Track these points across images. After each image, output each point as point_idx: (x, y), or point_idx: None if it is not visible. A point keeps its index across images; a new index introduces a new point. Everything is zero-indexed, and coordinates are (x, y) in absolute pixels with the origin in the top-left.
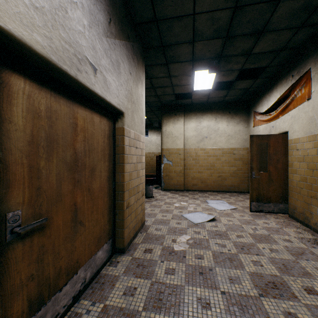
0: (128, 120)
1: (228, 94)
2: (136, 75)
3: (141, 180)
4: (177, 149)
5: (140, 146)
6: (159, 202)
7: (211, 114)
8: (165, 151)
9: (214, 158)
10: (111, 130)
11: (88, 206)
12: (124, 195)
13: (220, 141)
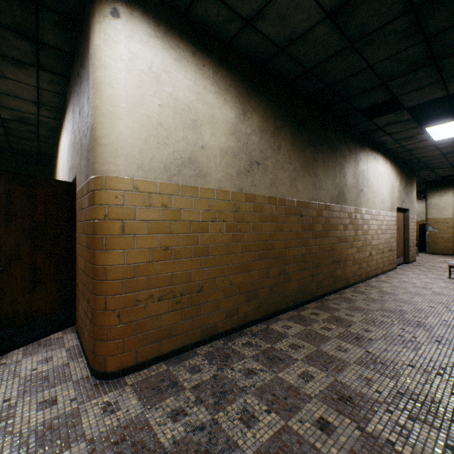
0: (409, 211)
1: None
2: (412, 188)
3: (414, 237)
4: (443, 218)
5: (413, 221)
6: (424, 257)
7: None
8: (430, 221)
9: None
10: (403, 216)
11: (399, 241)
12: (408, 241)
13: None
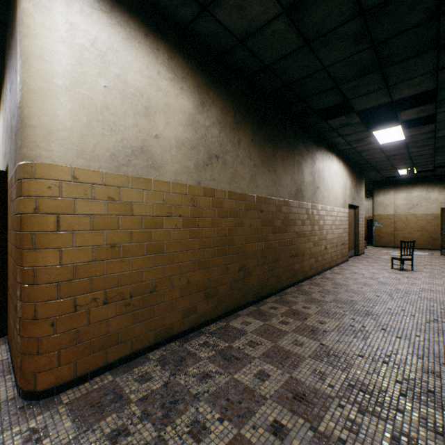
0: (359, 208)
1: (435, 172)
2: (361, 187)
3: (363, 232)
4: (387, 215)
5: (362, 217)
6: (371, 250)
7: (421, 186)
8: (376, 217)
9: (425, 222)
10: (354, 213)
11: (350, 235)
12: (358, 235)
13: (431, 208)
